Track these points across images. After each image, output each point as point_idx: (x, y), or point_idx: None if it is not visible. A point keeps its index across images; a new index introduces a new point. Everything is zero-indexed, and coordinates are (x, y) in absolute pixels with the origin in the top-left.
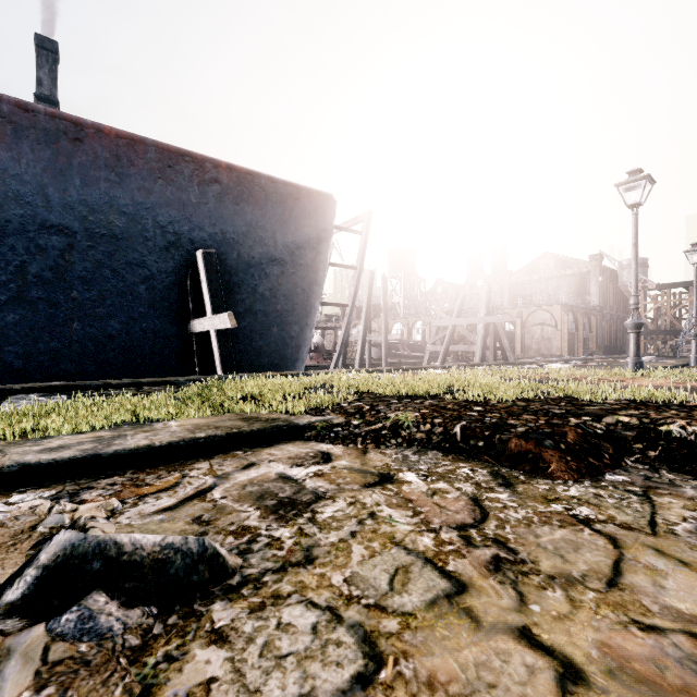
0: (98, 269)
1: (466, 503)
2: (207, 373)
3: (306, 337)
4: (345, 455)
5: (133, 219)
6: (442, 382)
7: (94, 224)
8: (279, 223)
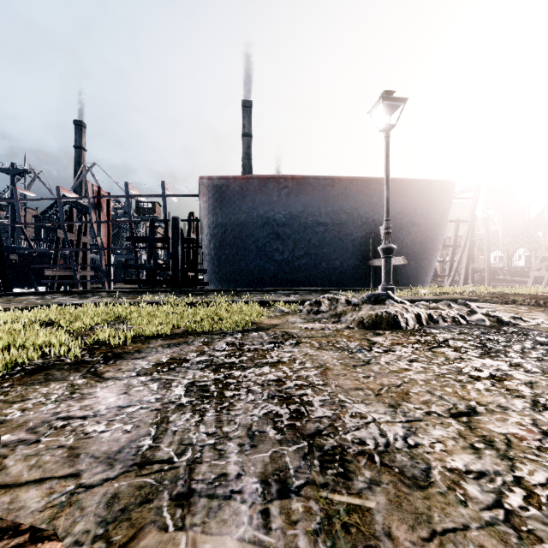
0: (334, 239)
1: (539, 310)
2: (376, 286)
3: (431, 267)
4: (496, 305)
5: (349, 215)
6: (538, 291)
7: (334, 220)
8: (418, 203)
